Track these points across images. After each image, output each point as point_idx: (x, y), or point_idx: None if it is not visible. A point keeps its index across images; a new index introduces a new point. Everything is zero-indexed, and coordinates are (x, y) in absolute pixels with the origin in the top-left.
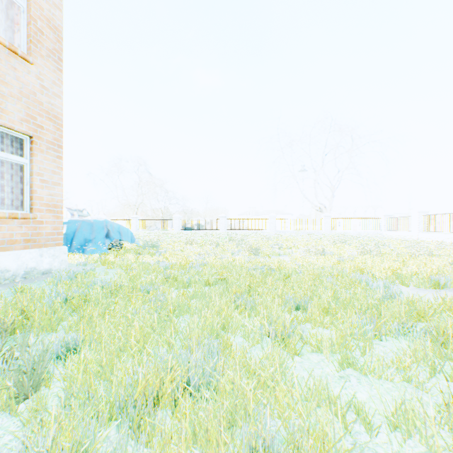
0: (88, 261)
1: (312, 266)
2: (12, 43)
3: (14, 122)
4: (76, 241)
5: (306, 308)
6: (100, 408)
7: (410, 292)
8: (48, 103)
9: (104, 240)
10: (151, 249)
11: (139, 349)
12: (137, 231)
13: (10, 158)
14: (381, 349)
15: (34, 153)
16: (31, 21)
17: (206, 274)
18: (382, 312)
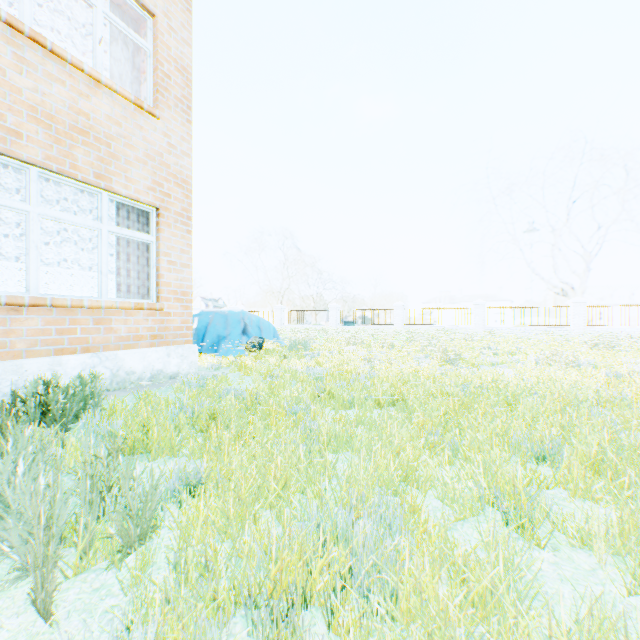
0: (220, 364)
1: (558, 386)
2: (138, 97)
3: (140, 193)
4: (208, 338)
5: (554, 460)
6: (221, 586)
7: None
8: (176, 165)
9: (240, 337)
10: (299, 351)
11: (279, 497)
12: (282, 325)
13: (136, 236)
14: None
15: (161, 228)
16: (158, 66)
17: (376, 391)
18: None
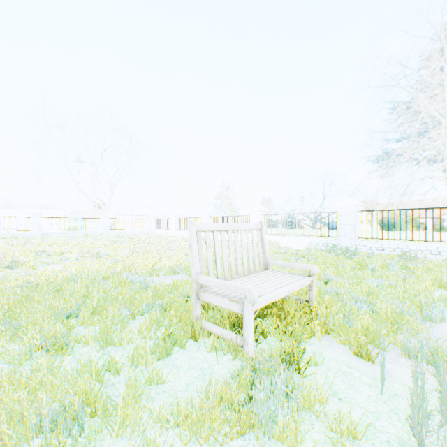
0: None
1: (87, 272)
2: None
3: None
4: None
5: (80, 313)
6: None
7: (160, 280)
8: None
9: None
10: None
11: None
12: None
13: None
14: (134, 325)
15: None
16: None
17: None
18: (138, 300)
